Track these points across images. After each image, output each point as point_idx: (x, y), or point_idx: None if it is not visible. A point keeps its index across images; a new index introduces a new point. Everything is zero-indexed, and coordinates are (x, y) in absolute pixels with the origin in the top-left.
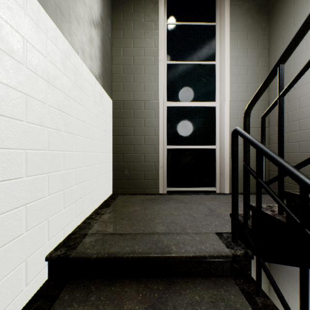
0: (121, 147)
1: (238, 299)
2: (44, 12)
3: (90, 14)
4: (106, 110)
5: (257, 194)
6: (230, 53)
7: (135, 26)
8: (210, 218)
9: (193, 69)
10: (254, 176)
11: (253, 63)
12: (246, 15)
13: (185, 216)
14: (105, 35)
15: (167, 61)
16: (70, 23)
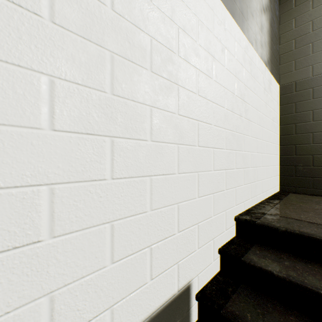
0: (292, 137)
1: None
2: (233, 21)
3: (260, 2)
4: (273, 97)
5: None
6: None
7: None
8: None
9: None
10: None
11: None
12: None
13: None
14: (273, 16)
15: None
16: (247, 21)
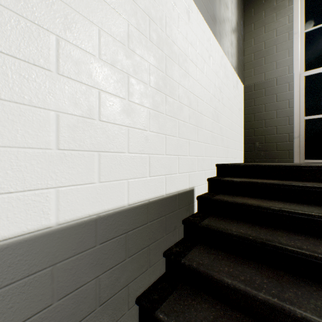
0: (252, 123)
1: None
2: (215, 39)
3: (231, 26)
4: (240, 94)
5: None
6: None
7: (266, 14)
8: None
9: None
10: None
11: None
12: None
13: None
14: (239, 35)
15: (304, 30)
16: (223, 39)
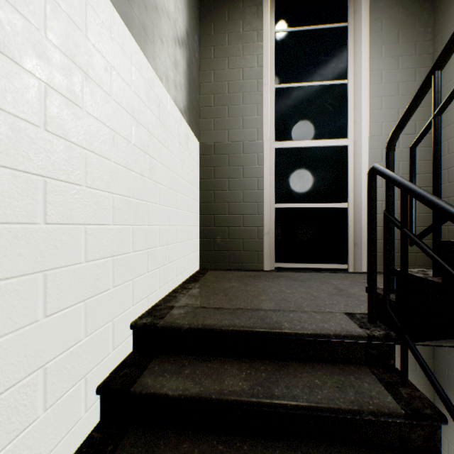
0: (211, 205)
1: (374, 387)
2: (129, 34)
3: (175, 30)
4: (193, 156)
5: (402, 249)
6: (370, 65)
7: (231, 40)
8: (338, 298)
9: (313, 92)
10: (397, 226)
11: (406, 77)
12: (396, 6)
13: (301, 294)
14: (192, 56)
15: (275, 85)
16: (154, 45)
